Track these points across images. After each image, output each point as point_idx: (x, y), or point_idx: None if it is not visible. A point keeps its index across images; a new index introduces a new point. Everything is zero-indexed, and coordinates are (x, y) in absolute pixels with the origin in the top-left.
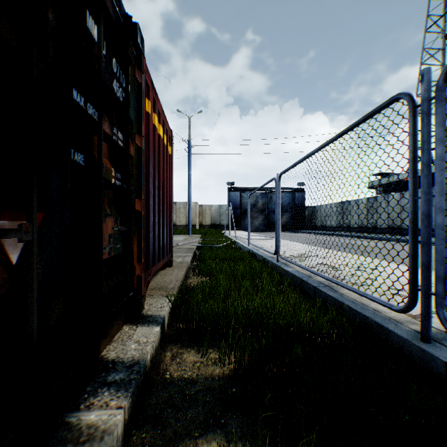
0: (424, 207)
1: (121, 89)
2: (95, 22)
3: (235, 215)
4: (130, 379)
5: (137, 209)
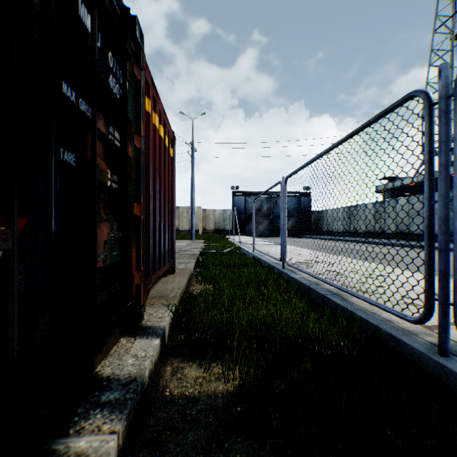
0: (441, 212)
1: (118, 86)
2: (88, 10)
3: (240, 220)
4: (125, 399)
5: (136, 214)
